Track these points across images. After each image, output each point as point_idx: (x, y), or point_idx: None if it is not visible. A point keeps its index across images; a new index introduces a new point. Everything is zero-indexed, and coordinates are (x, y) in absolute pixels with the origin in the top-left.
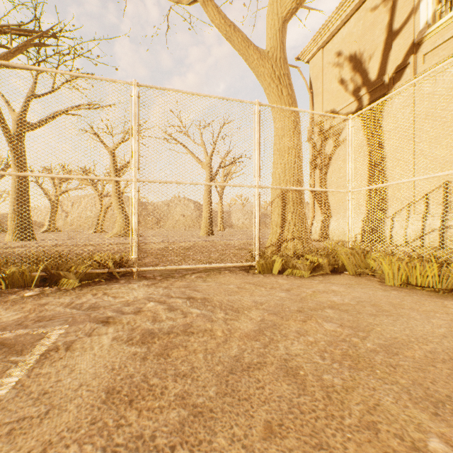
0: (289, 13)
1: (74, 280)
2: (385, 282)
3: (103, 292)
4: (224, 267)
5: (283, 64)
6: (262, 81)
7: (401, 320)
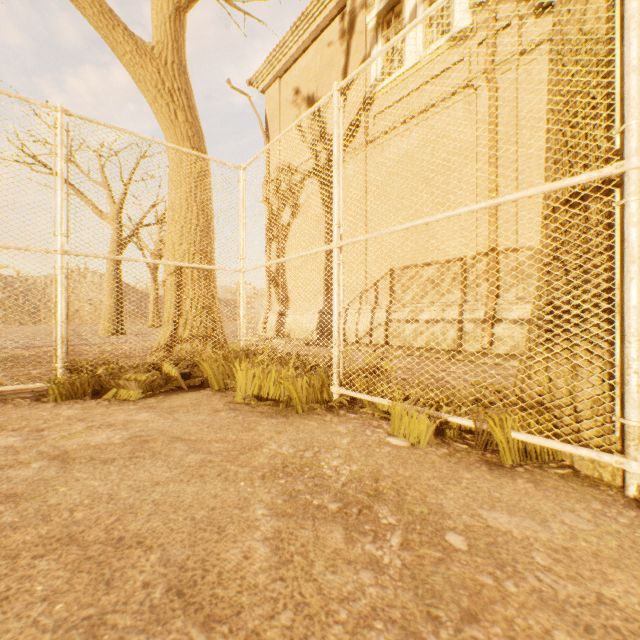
0: None
1: None
2: (236, 397)
3: None
4: (4, 394)
5: (179, 73)
6: (144, 91)
7: (139, 464)
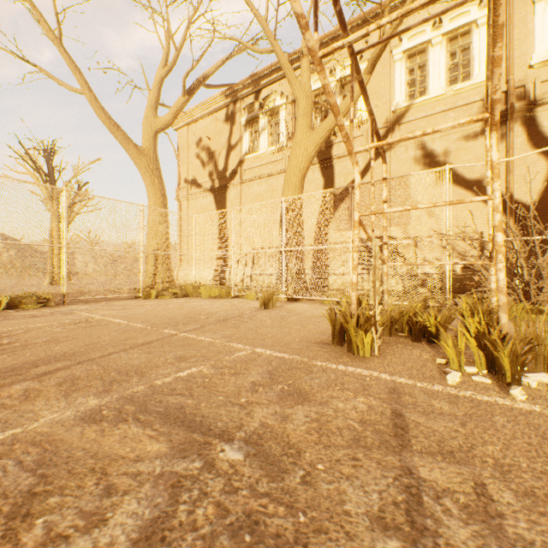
0: (160, 130)
1: (33, 305)
2: (202, 297)
3: (62, 308)
4: (119, 299)
5: (156, 161)
6: (139, 169)
7: (197, 302)
